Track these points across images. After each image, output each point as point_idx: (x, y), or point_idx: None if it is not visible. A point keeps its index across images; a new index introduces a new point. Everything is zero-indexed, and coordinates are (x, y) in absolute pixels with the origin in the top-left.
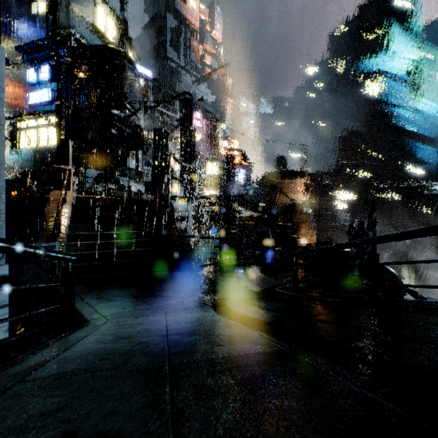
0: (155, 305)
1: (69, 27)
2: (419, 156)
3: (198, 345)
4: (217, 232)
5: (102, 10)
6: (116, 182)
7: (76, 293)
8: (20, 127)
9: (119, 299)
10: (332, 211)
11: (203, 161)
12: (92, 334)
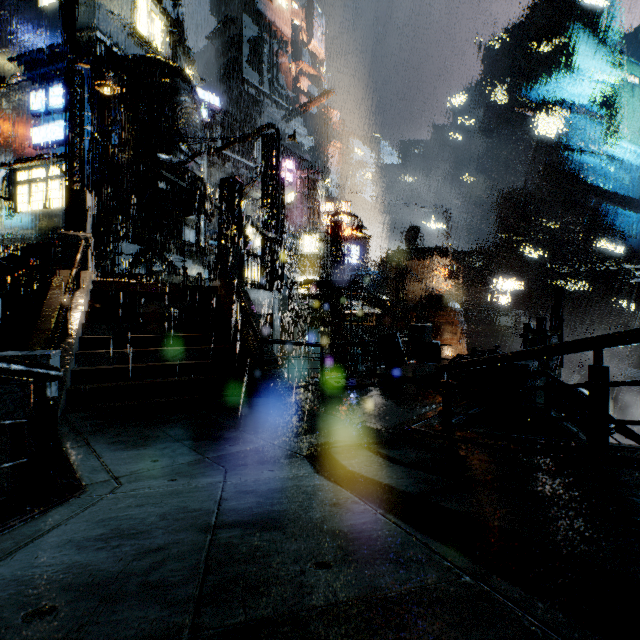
0: (209, 455)
1: (94, 28)
2: (617, 226)
3: (273, 564)
4: (317, 338)
5: (144, 4)
6: (164, 262)
7: (80, 433)
8: (21, 180)
9: (150, 444)
10: (489, 308)
11: (297, 233)
12: (71, 520)
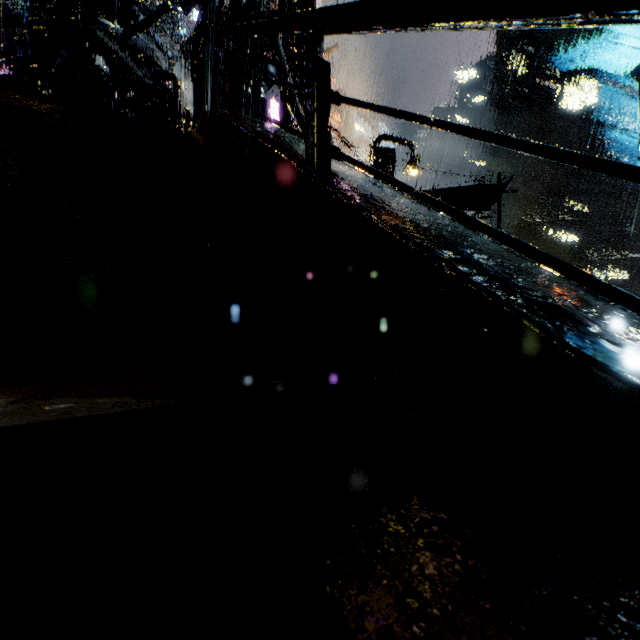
0: None
1: None
2: None
3: None
4: None
5: None
6: None
7: None
8: None
9: None
10: None
11: None
12: None
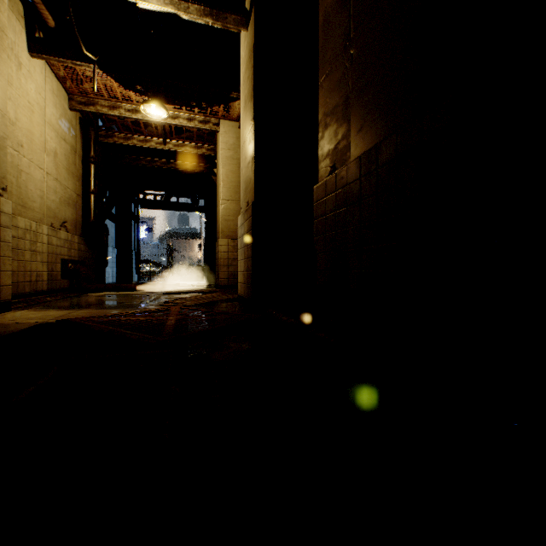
0: None
1: None
2: None
3: None
4: None
5: None
6: None
7: None
8: None
9: None
10: None
11: None
12: None
